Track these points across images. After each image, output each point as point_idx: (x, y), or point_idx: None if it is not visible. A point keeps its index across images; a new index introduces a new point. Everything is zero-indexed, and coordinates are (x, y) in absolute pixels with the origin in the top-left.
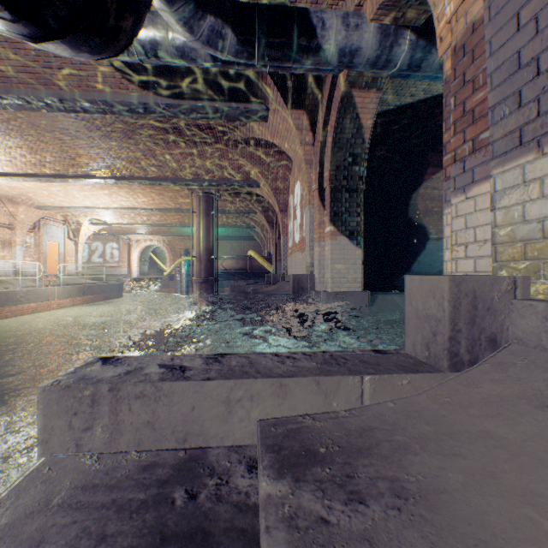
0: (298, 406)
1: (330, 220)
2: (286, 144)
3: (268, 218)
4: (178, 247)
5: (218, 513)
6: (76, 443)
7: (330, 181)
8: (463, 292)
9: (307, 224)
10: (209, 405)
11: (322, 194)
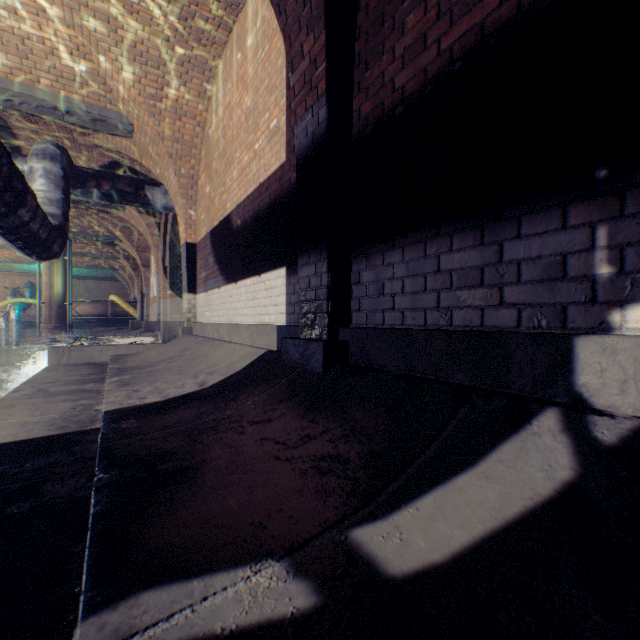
0: (122, 352)
1: (170, 287)
2: (141, 228)
3: (134, 266)
4: (1, 285)
5: (102, 363)
6: (59, 361)
7: (170, 263)
8: (167, 325)
9: (157, 287)
10: (97, 352)
11: (166, 269)
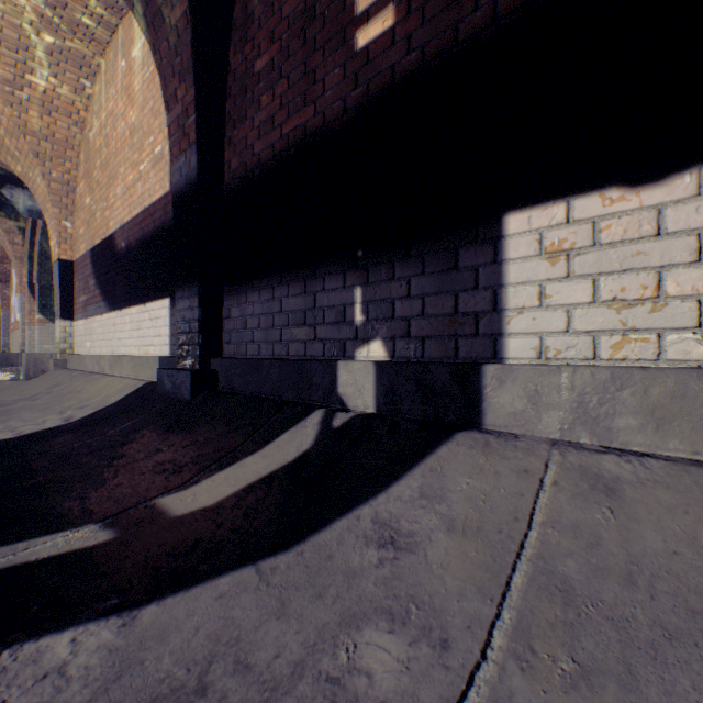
0: None
1: (40, 310)
2: None
3: None
4: None
5: None
6: None
7: (40, 281)
8: (33, 358)
9: (21, 310)
10: None
11: (34, 288)
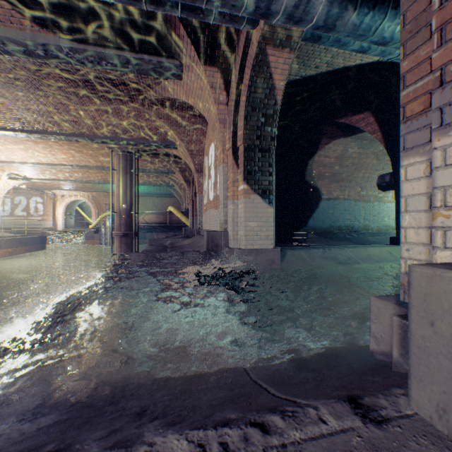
0: None
1: (243, 178)
2: (201, 103)
3: (186, 178)
4: (103, 203)
5: None
6: None
7: (244, 140)
8: None
9: (221, 182)
10: None
11: (236, 153)
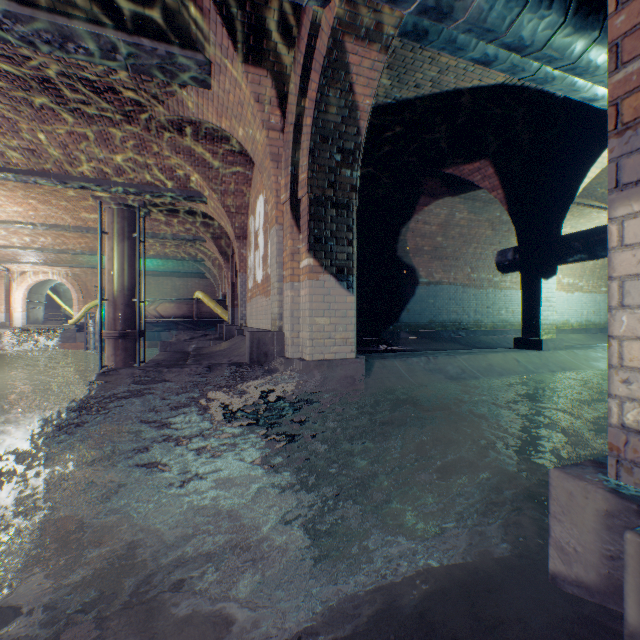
0: None
1: (308, 248)
2: (241, 129)
3: (222, 249)
4: (92, 285)
5: None
6: None
7: (310, 188)
8: None
9: (274, 255)
10: None
11: (296, 209)
